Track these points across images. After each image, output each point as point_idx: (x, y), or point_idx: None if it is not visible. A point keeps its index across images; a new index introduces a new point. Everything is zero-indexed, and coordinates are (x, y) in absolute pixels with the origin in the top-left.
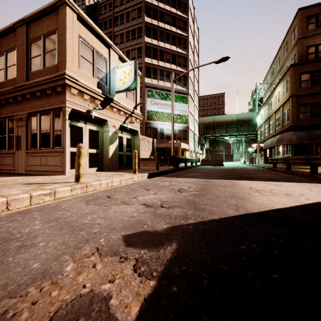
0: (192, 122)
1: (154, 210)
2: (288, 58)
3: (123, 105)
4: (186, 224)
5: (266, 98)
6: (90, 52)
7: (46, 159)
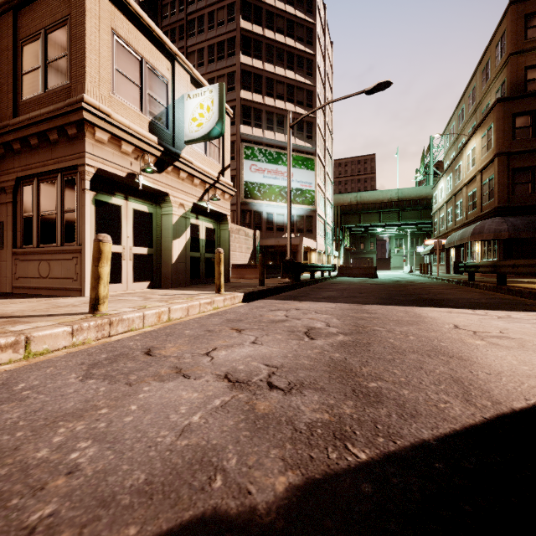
0: (321, 202)
1: (251, 402)
2: (490, 90)
3: (198, 166)
4: (347, 470)
5: (448, 161)
6: (135, 65)
7: (48, 265)
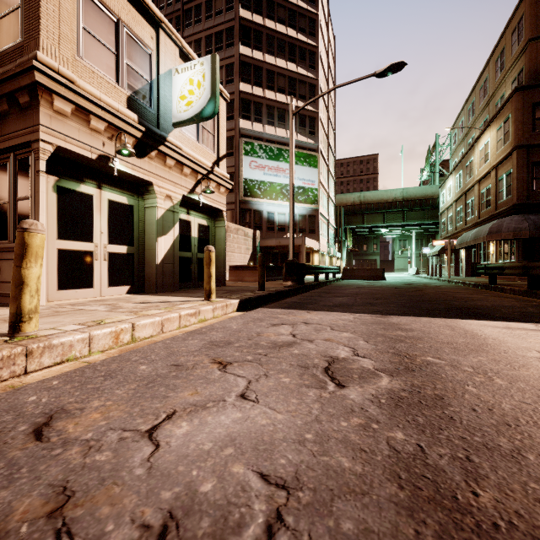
0: (324, 201)
1: None
2: (505, 81)
3: (189, 153)
4: None
5: (456, 159)
6: (109, 27)
7: None
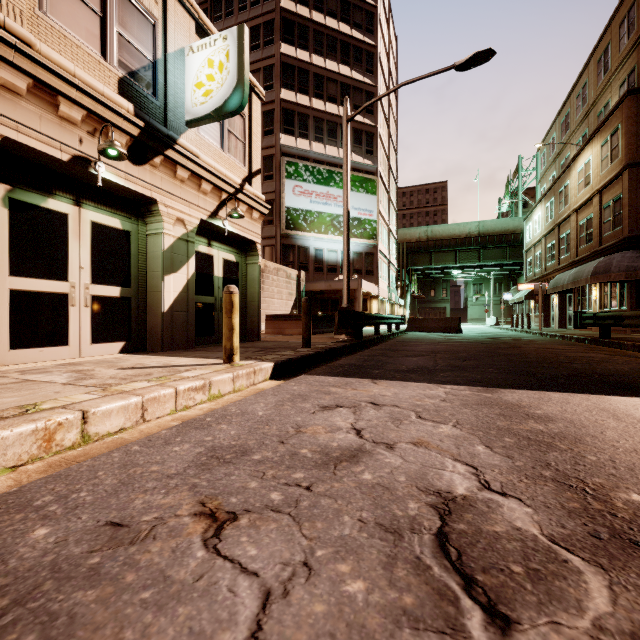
0: (384, 236)
1: None
2: (611, 85)
3: (209, 164)
4: None
5: (546, 184)
6: None
7: None
